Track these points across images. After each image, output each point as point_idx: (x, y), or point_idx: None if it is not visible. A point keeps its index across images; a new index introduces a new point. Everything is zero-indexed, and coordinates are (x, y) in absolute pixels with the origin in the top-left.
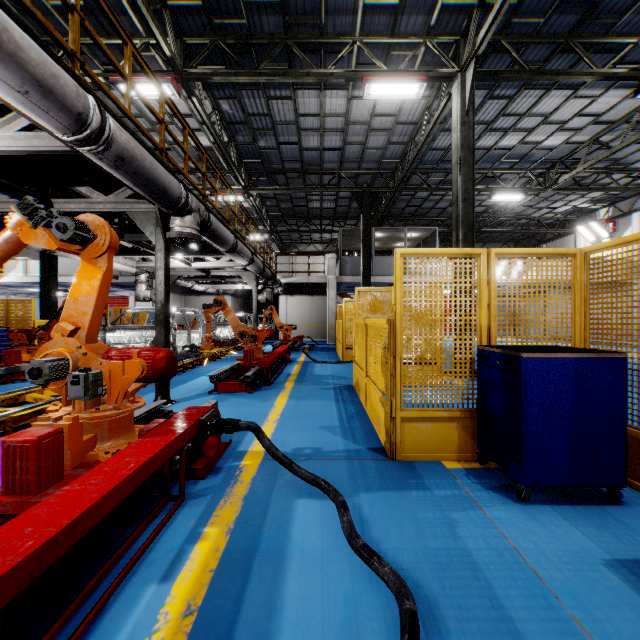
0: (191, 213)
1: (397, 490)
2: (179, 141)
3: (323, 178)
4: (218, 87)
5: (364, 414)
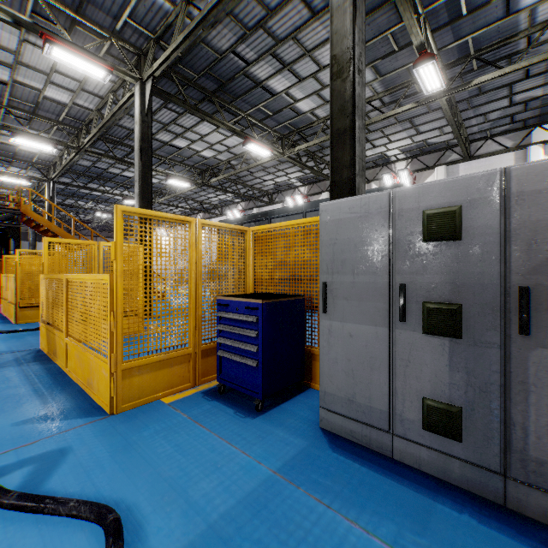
0: None
1: None
2: None
3: None
4: None
5: None
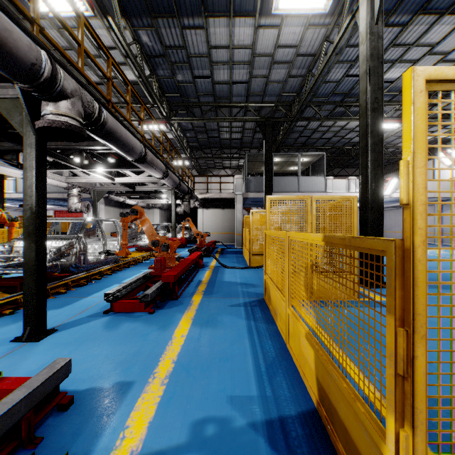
0: (67, 98)
1: None
2: (67, 26)
3: (232, 111)
4: (136, 16)
5: (289, 360)
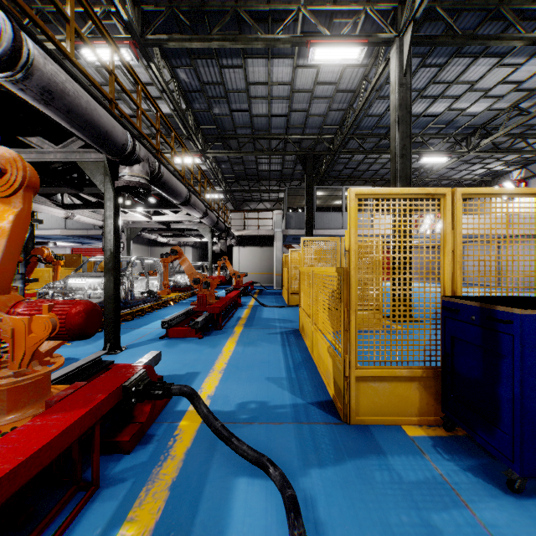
0: (139, 162)
1: (357, 472)
2: (131, 95)
3: (271, 143)
4: (175, 56)
5: (311, 362)
